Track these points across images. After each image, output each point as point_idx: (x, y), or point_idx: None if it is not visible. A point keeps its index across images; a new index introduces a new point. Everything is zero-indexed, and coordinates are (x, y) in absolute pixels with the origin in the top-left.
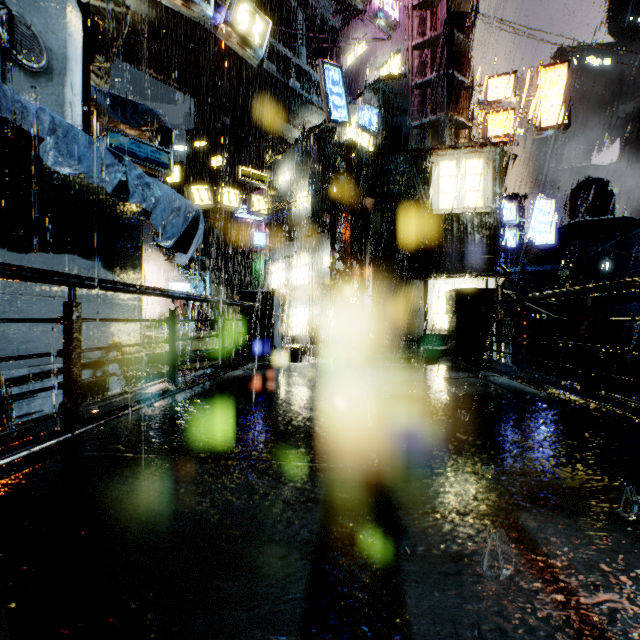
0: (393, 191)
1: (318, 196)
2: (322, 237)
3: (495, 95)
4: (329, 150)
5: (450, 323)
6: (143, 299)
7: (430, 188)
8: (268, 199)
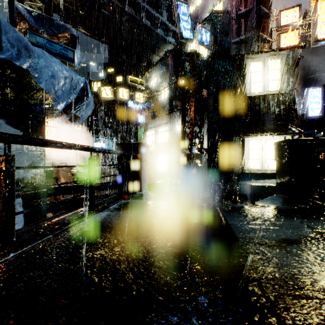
0: (220, 82)
1: (173, 90)
2: (176, 114)
3: (285, 21)
4: (180, 62)
5: (280, 167)
6: (80, 151)
7: (245, 79)
8: (145, 94)
